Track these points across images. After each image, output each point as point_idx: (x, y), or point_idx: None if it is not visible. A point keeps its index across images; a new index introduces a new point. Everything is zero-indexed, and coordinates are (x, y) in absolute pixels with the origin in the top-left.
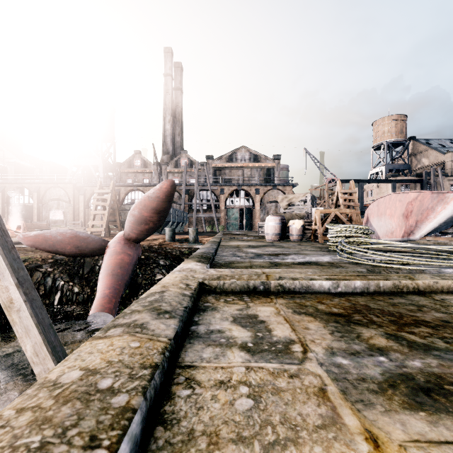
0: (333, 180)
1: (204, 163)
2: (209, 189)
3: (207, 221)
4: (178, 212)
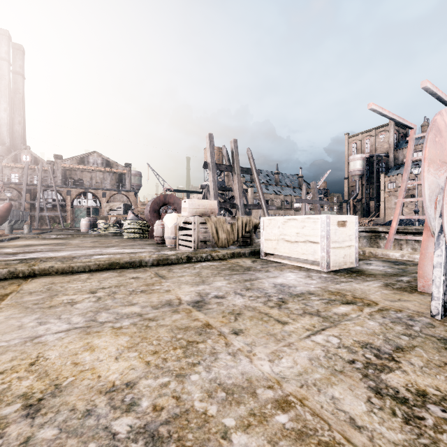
0: (168, 189)
1: (52, 161)
2: (54, 190)
3: (52, 218)
4: (16, 212)
